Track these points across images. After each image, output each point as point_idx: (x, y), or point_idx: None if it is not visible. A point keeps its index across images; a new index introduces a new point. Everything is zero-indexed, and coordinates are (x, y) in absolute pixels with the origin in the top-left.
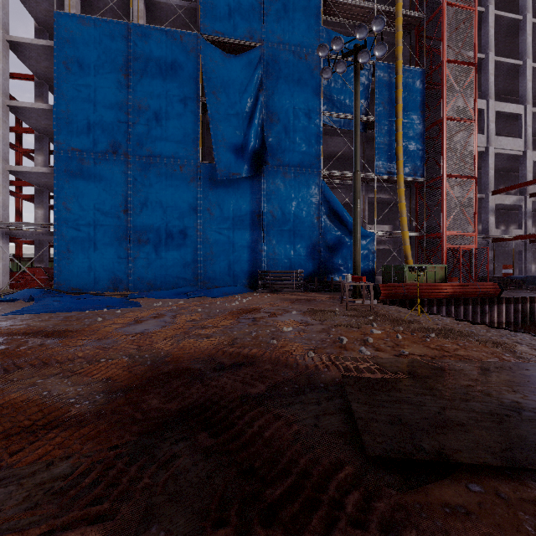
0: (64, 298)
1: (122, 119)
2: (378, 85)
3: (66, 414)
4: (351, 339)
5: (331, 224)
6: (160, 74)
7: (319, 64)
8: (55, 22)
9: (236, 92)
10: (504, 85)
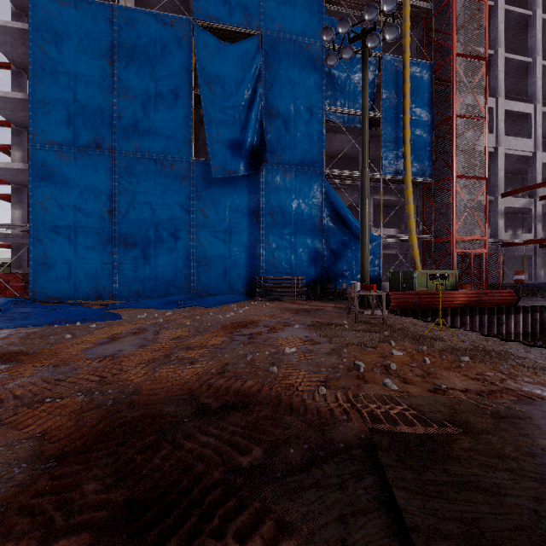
0: (35, 309)
1: (106, 110)
2: (385, 79)
3: None
4: (369, 365)
5: (334, 226)
6: (148, 61)
7: (322, 55)
8: (30, 1)
9: (232, 83)
10: (512, 83)
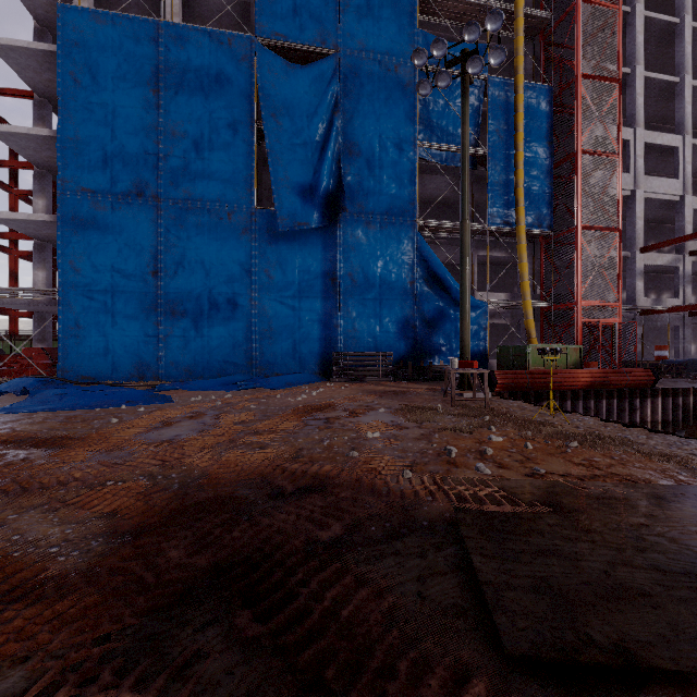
0: (69, 390)
1: (150, 149)
2: (492, 107)
3: (39, 575)
4: (462, 450)
5: (429, 290)
6: (201, 89)
7: (414, 78)
8: (60, 18)
9: (303, 115)
10: (655, 109)
